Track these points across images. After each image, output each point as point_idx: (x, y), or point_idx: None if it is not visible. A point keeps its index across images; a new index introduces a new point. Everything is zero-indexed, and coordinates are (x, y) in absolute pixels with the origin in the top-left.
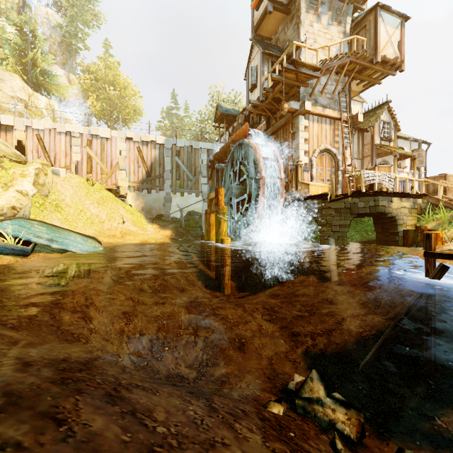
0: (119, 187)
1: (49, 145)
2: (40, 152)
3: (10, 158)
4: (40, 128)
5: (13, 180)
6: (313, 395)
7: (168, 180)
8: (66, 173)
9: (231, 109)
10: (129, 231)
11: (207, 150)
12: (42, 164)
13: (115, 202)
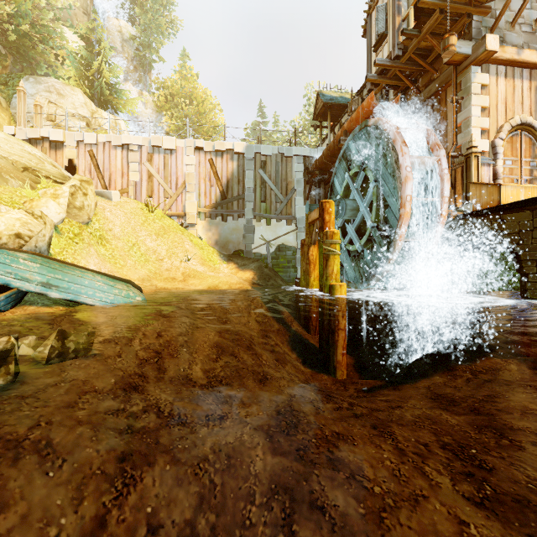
0: (186, 213)
1: (103, 163)
2: (93, 173)
3: (54, 179)
4: (93, 142)
5: (35, 200)
6: None
7: (250, 202)
8: (120, 197)
9: (337, 97)
10: (193, 272)
11: (303, 158)
12: (80, 181)
13: (180, 233)
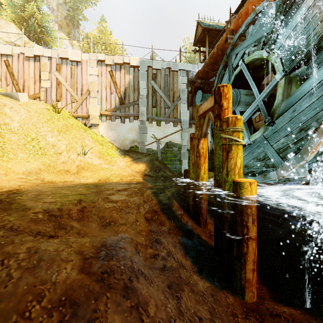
0: (89, 115)
1: (17, 71)
2: (9, 79)
3: None
4: (8, 53)
5: None
6: None
7: (143, 107)
8: (28, 98)
9: (214, 24)
10: (87, 165)
11: (186, 72)
12: None
13: (82, 131)
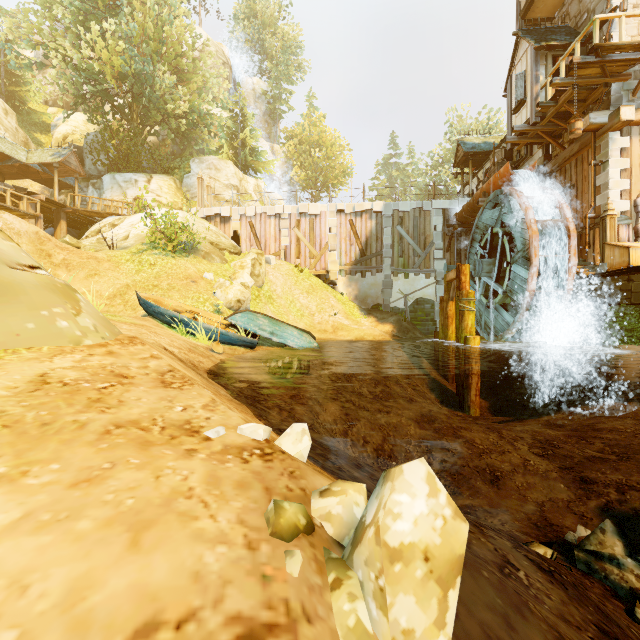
0: (328, 271)
1: (260, 231)
2: (252, 240)
3: (229, 250)
4: (252, 214)
5: (236, 273)
6: (603, 549)
7: (388, 258)
8: (276, 261)
9: (480, 143)
10: (341, 326)
11: (442, 210)
12: (257, 254)
13: (325, 290)
